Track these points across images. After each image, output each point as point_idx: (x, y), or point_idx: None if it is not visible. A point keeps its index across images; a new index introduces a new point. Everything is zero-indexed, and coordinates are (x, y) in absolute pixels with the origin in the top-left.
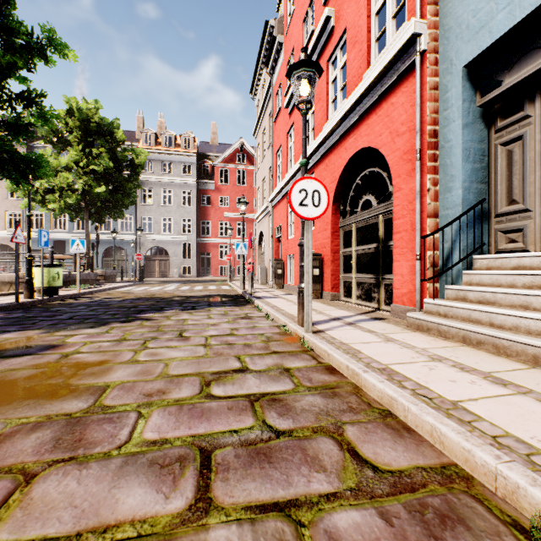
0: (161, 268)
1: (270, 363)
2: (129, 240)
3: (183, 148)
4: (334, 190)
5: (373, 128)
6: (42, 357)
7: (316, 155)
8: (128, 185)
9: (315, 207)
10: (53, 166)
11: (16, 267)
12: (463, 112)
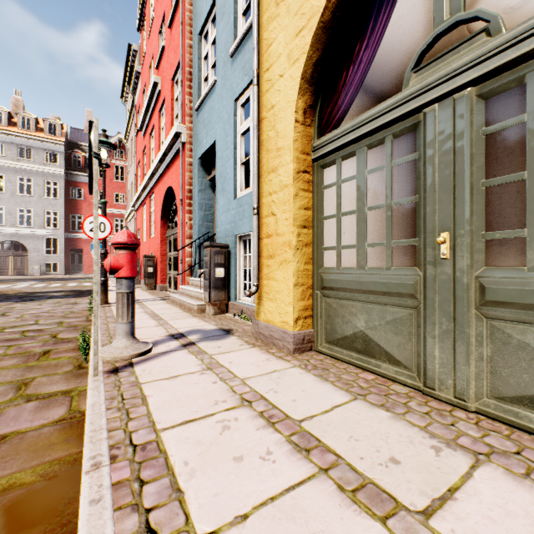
0: (17, 265)
1: (56, 321)
2: None
3: (46, 133)
4: (161, 210)
5: (173, 176)
6: None
7: (153, 180)
8: None
9: (102, 232)
10: None
11: None
12: (199, 183)
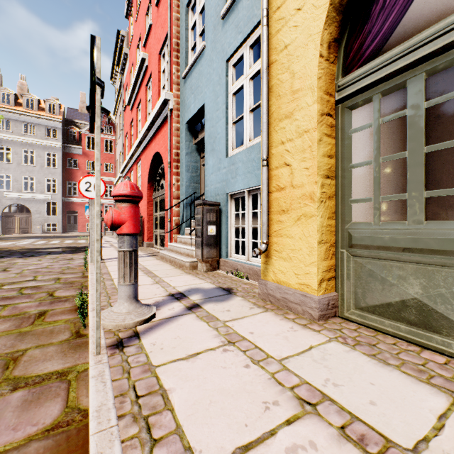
0: (22, 225)
1: (53, 277)
2: None
3: (47, 112)
4: (148, 174)
5: (160, 141)
6: None
7: (141, 148)
8: None
9: None
10: None
11: None
12: (186, 147)
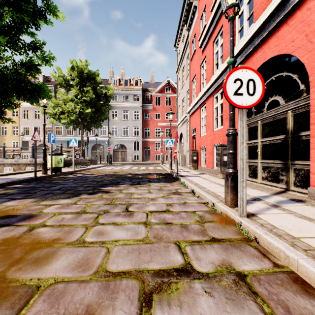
0: (122, 156)
1: (216, 260)
2: (105, 140)
3: (134, 86)
4: None
5: (283, 38)
6: (14, 229)
7: (225, 74)
8: (103, 108)
9: (250, 96)
10: (65, 99)
11: (35, 155)
12: None
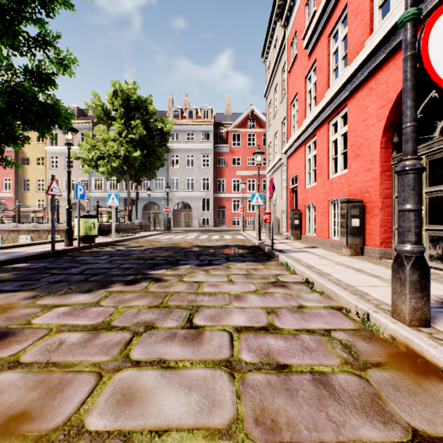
0: (186, 219)
1: None
2: (161, 197)
3: (202, 119)
4: (386, 116)
5: None
6: None
7: (352, 82)
8: (158, 150)
9: None
10: (104, 138)
11: (52, 218)
12: None
